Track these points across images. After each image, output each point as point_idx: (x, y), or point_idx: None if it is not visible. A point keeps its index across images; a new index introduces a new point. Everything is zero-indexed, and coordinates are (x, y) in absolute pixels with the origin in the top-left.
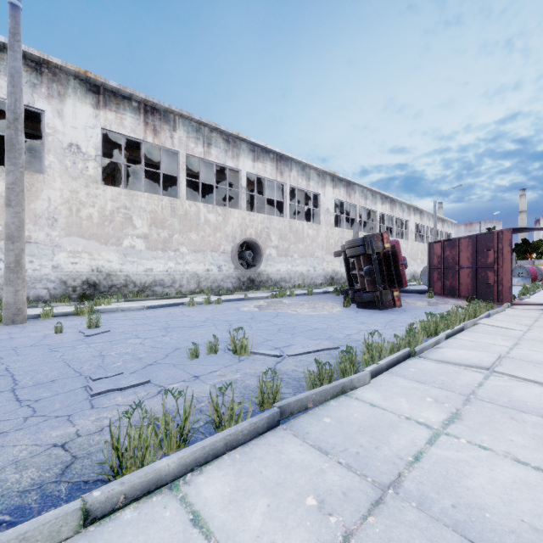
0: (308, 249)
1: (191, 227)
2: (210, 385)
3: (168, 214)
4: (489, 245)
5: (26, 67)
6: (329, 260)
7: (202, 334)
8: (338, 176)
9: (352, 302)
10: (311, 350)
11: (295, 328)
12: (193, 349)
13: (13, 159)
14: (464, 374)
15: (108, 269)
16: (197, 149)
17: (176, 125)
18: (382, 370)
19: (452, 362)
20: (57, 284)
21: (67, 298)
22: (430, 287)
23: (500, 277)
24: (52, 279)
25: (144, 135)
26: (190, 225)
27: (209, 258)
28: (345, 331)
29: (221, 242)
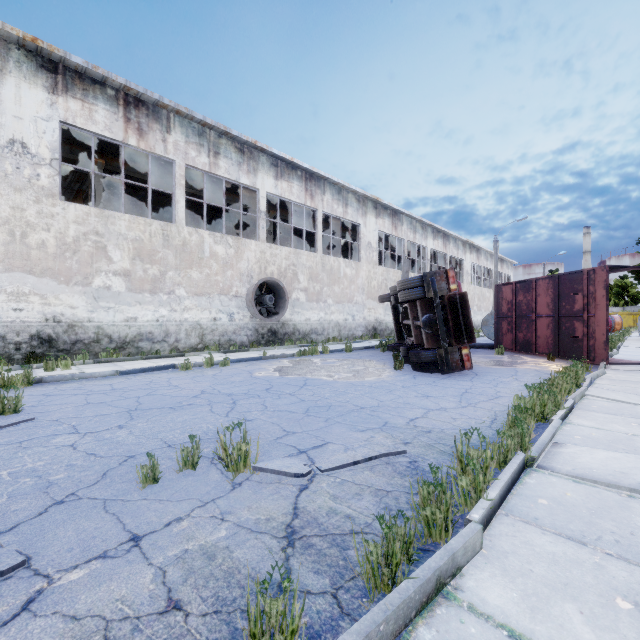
0: (345, 293)
1: (191, 262)
2: (155, 570)
3: (159, 243)
4: (576, 288)
5: None
6: (371, 307)
7: (184, 423)
8: (383, 203)
9: (405, 362)
10: (360, 459)
11: (331, 408)
12: (147, 466)
13: None
14: (639, 512)
15: (70, 318)
16: (200, 159)
17: (171, 124)
18: (494, 509)
19: (603, 482)
20: None
21: (4, 359)
22: (498, 340)
23: (591, 329)
24: None
25: (125, 135)
26: (190, 259)
27: (217, 303)
28: (406, 412)
29: (232, 282)
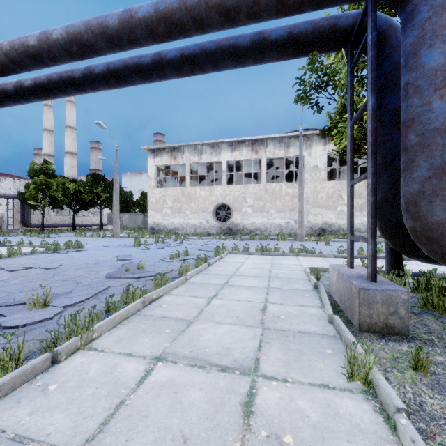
0: None
1: None
2: None
3: (363, 190)
4: None
5: (298, 140)
6: None
7: None
8: None
9: None
10: None
11: None
12: (361, 249)
13: (300, 185)
14: None
15: (329, 222)
16: None
17: None
18: None
19: None
20: (309, 229)
21: (313, 235)
22: None
23: None
24: (307, 227)
25: None
26: None
27: None
28: None
29: None
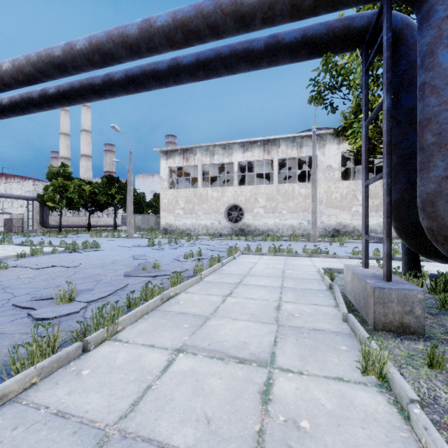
0: None
1: None
2: None
3: (379, 189)
4: None
5: (311, 140)
6: None
7: None
8: None
9: None
10: None
11: None
12: (376, 250)
13: (314, 185)
14: None
15: (344, 223)
16: None
17: None
18: None
19: None
20: (322, 230)
21: (326, 236)
22: None
23: None
24: (320, 227)
25: None
26: None
27: None
28: None
29: None
